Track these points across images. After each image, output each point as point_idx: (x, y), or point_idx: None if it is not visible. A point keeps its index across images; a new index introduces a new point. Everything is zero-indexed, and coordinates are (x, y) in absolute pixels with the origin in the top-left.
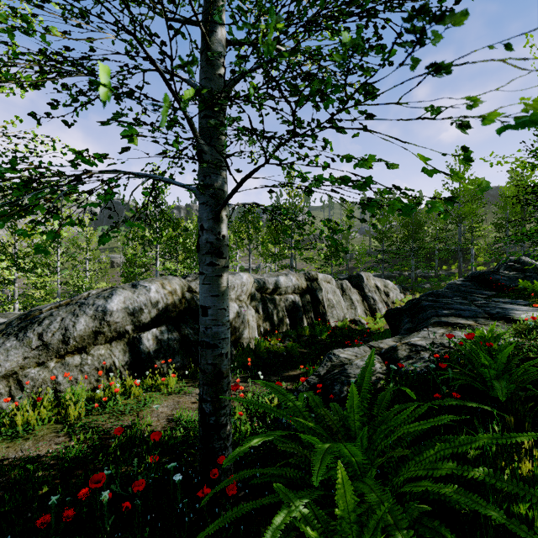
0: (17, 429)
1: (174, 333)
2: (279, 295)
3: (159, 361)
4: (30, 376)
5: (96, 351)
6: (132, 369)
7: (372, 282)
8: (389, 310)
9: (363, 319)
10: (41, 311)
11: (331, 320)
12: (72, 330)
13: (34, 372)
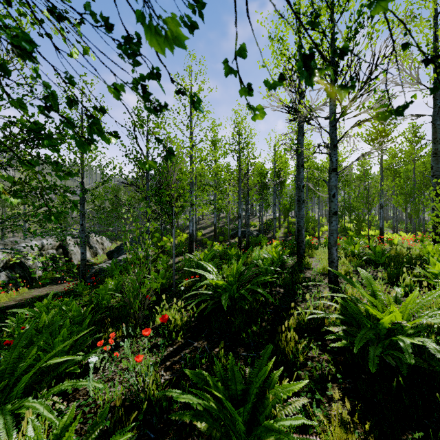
0: None
1: (13, 273)
2: (44, 251)
3: (11, 285)
4: None
5: None
6: None
7: (95, 238)
8: (109, 252)
9: (91, 259)
10: None
11: (75, 261)
12: None
13: None
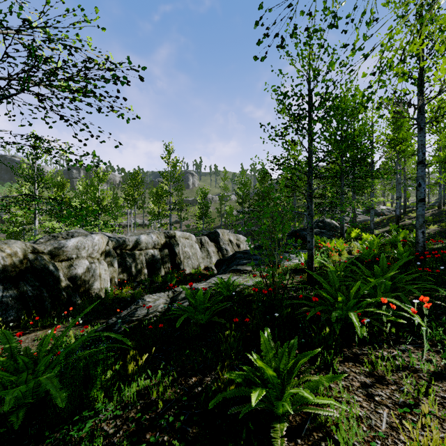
0: None
1: (11, 290)
2: (140, 250)
3: None
4: None
5: None
6: None
7: (227, 236)
8: (217, 260)
9: None
10: None
11: (186, 268)
12: None
13: None
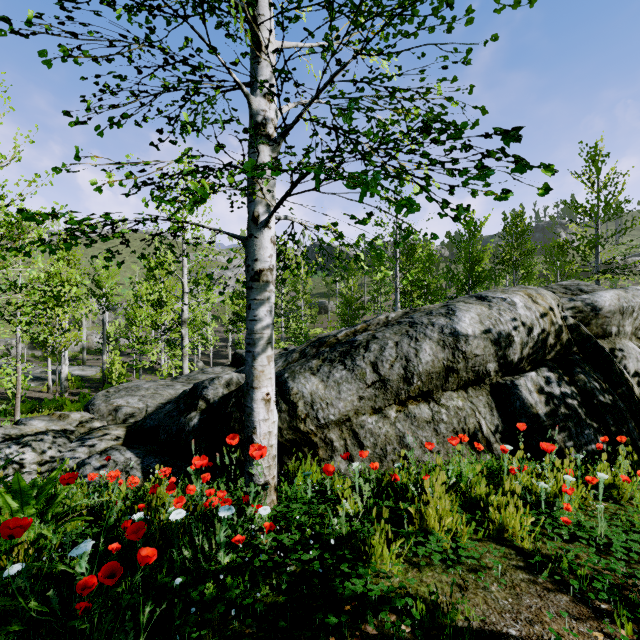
0: (436, 537)
1: (566, 384)
2: None
3: (558, 435)
4: (367, 427)
5: (448, 401)
6: (505, 441)
7: None
8: None
9: None
10: (336, 337)
11: None
12: (415, 362)
13: (370, 422)
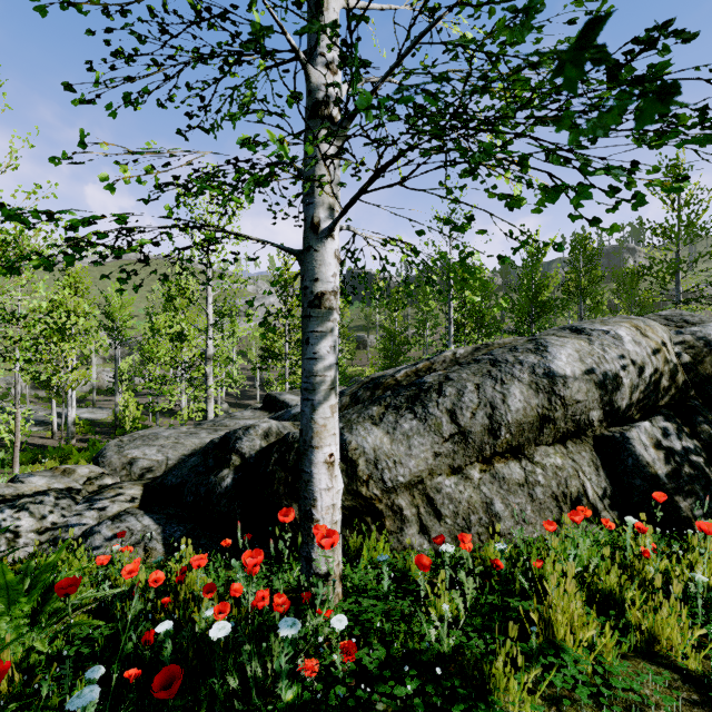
0: (571, 655)
1: (687, 437)
2: None
3: (684, 501)
4: (445, 491)
5: (544, 458)
6: (615, 508)
7: None
8: None
9: None
10: (394, 378)
11: None
12: (502, 410)
13: (448, 485)
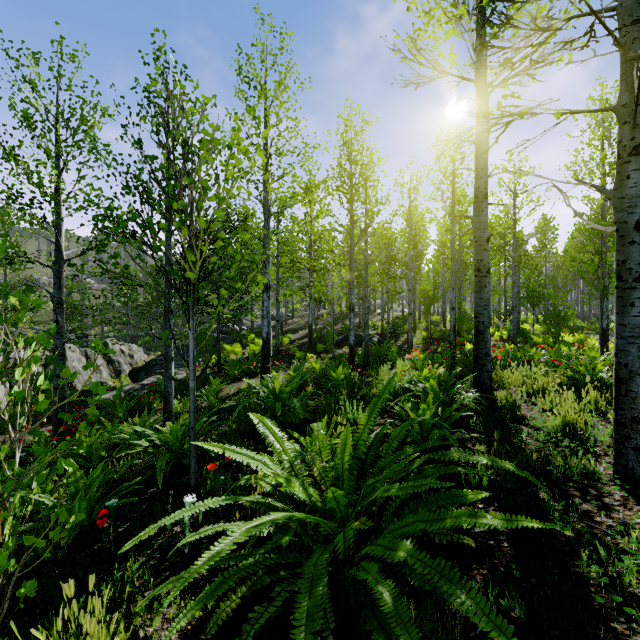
0: None
1: None
2: None
3: None
4: None
5: None
6: None
7: (118, 346)
8: (132, 370)
9: (109, 380)
10: None
11: (78, 385)
12: None
13: None
